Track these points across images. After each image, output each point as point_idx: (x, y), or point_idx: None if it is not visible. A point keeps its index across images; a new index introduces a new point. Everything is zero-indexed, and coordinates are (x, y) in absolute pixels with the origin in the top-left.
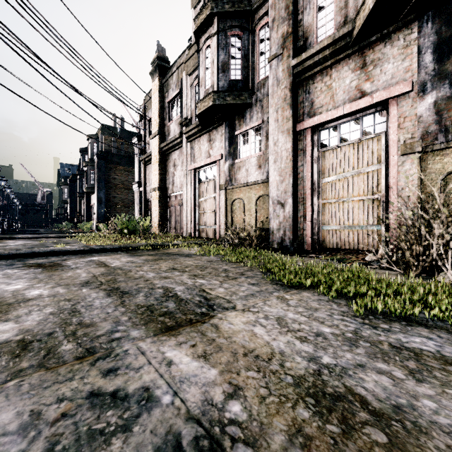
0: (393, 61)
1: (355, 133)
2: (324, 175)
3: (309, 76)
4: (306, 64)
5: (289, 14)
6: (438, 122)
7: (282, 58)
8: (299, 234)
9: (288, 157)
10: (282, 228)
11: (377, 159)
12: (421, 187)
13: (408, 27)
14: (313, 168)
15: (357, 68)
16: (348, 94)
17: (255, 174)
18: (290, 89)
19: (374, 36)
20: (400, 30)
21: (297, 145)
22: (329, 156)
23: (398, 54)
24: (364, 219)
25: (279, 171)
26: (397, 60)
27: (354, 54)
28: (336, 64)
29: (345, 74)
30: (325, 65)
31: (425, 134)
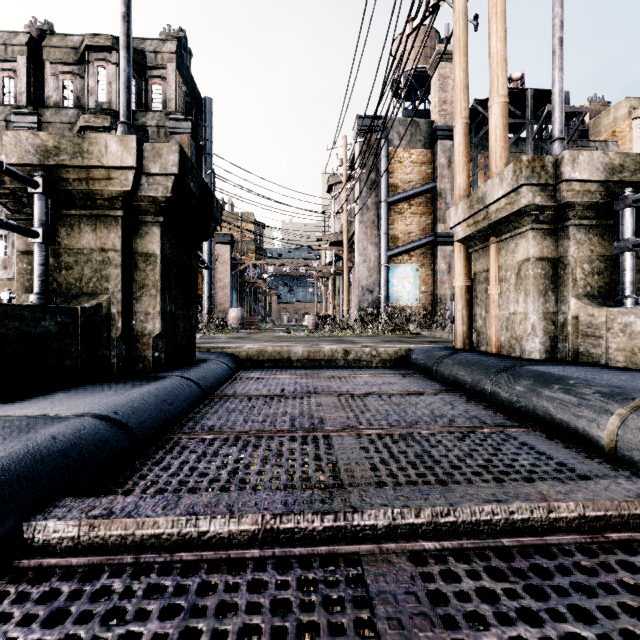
0: None
1: None
2: None
3: None
4: None
5: None
6: None
7: None
8: None
9: None
10: None
11: None
12: None
13: None
14: None
15: None
16: None
17: (0, 273)
18: None
19: None
20: None
21: None
22: None
23: None
24: None
25: None
26: None
27: None
28: None
29: None
30: None
31: None
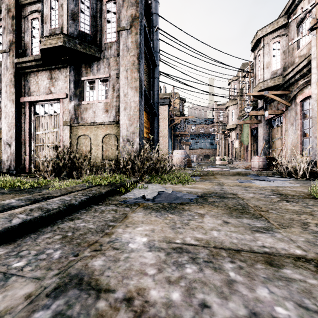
0: (62, 81)
1: (51, 110)
2: (37, 130)
3: (27, 72)
4: (23, 65)
5: (14, 30)
6: (75, 114)
7: (10, 55)
8: (22, 163)
9: (13, 117)
10: (10, 159)
11: (58, 126)
12: (72, 141)
13: (66, 69)
14: (31, 125)
15: (49, 78)
16: (45, 90)
17: None
18: (14, 76)
19: (53, 66)
20: (64, 68)
21: (21, 110)
22: (39, 120)
23: (63, 79)
24: (53, 155)
25: (8, 124)
26: (63, 81)
27: (47, 70)
28: (40, 72)
29: (44, 79)
30: (34, 70)
31: (71, 118)
